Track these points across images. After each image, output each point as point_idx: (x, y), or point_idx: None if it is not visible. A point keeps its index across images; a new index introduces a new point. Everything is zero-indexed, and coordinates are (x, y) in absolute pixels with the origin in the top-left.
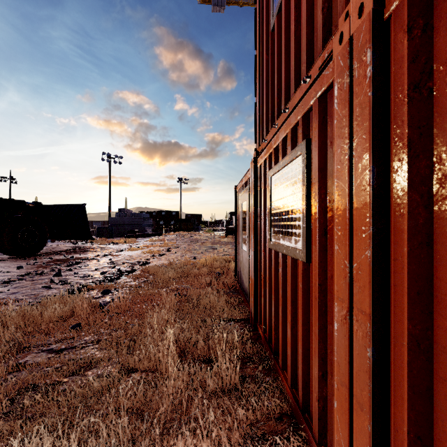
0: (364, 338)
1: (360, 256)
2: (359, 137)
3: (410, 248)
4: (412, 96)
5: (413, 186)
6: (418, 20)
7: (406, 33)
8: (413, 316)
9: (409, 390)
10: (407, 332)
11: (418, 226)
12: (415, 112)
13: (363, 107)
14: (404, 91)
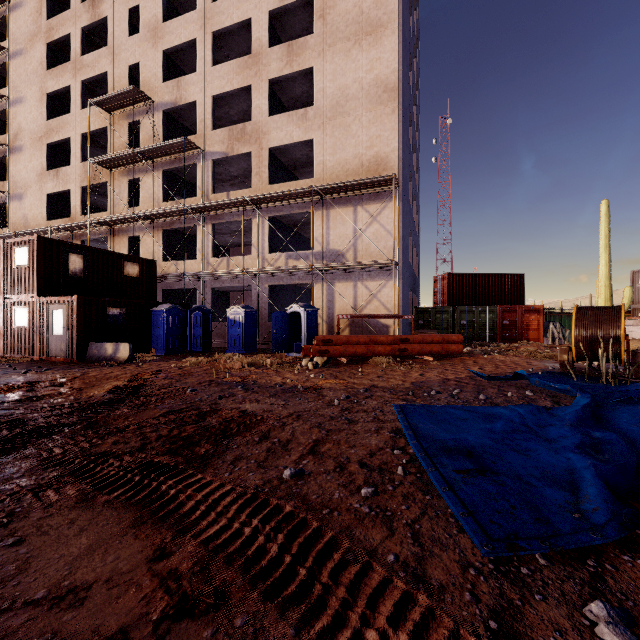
0: (3, 332)
1: (3, 324)
2: (3, 312)
3: (7, 323)
4: (7, 310)
5: (7, 318)
6: (7, 304)
7: (7, 305)
8: (7, 329)
9: (7, 335)
10: (7, 330)
11: (7, 321)
12: (7, 312)
13: (3, 309)
14: (7, 310)
